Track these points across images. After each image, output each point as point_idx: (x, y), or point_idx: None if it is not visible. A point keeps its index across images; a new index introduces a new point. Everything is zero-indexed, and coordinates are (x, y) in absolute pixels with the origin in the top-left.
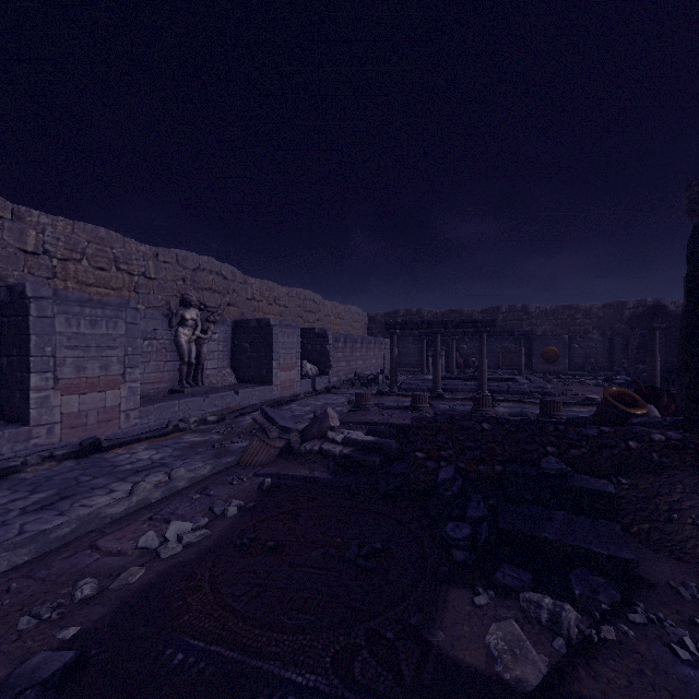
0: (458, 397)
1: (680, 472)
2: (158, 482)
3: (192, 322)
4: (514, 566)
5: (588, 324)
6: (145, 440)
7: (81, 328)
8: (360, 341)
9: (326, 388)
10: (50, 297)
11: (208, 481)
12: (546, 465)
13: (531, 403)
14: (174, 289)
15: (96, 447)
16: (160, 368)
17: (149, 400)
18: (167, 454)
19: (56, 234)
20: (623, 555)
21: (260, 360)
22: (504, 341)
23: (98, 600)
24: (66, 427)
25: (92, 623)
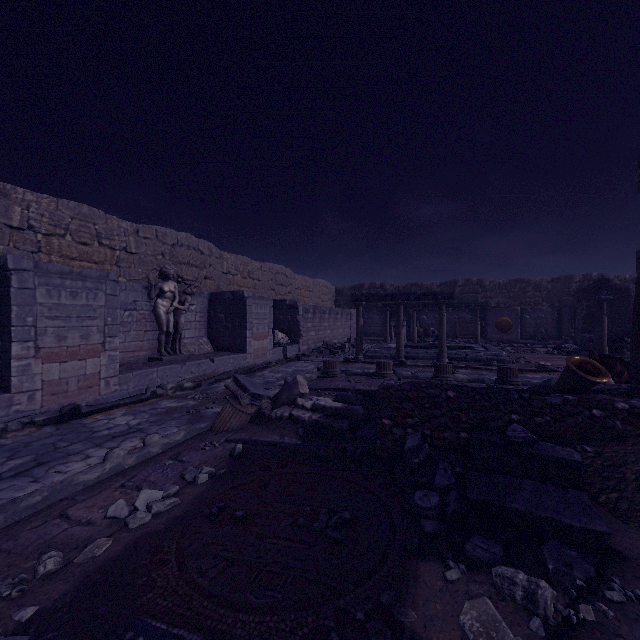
0: (419, 364)
1: None
2: (134, 447)
3: (170, 294)
4: (484, 537)
5: (538, 297)
6: (124, 406)
7: (62, 299)
8: (328, 312)
9: (296, 355)
10: (31, 269)
11: (181, 446)
12: (512, 433)
13: (487, 370)
14: (153, 264)
15: (76, 413)
16: (139, 337)
17: (128, 367)
18: (144, 420)
19: (40, 210)
20: (595, 527)
21: (235, 330)
22: (460, 312)
23: (62, 575)
24: (47, 394)
25: (52, 601)
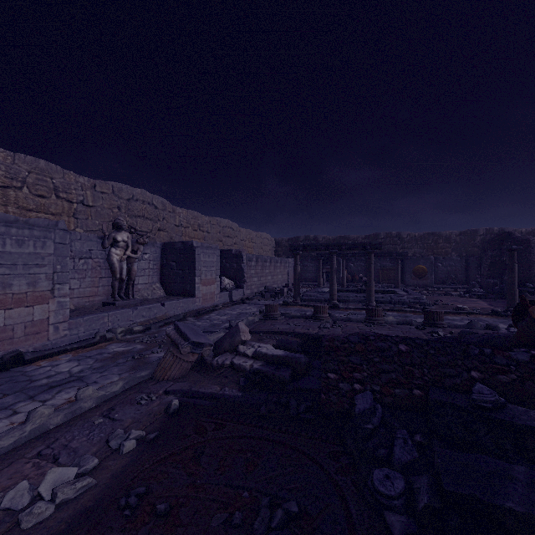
0: (350, 306)
1: None
2: (67, 400)
3: (123, 244)
4: None
5: (448, 248)
6: (71, 351)
7: (7, 247)
8: (269, 260)
9: (241, 299)
10: None
11: (117, 399)
12: (479, 396)
13: (411, 312)
14: (110, 216)
15: (18, 360)
16: (95, 283)
17: (81, 312)
18: (87, 366)
19: None
20: None
21: (185, 277)
22: (382, 260)
23: None
24: None
25: None
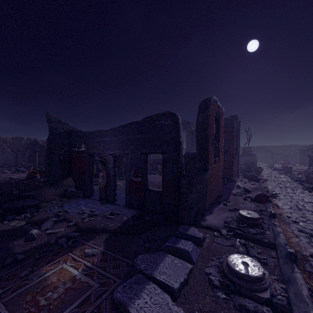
0: None
1: (46, 186)
2: None
3: None
4: (11, 215)
5: (5, 146)
6: None
7: None
8: None
9: None
10: None
11: None
12: (15, 192)
13: None
14: None
15: None
16: None
17: None
18: None
19: None
20: (37, 203)
21: None
22: None
23: None
24: None
25: None
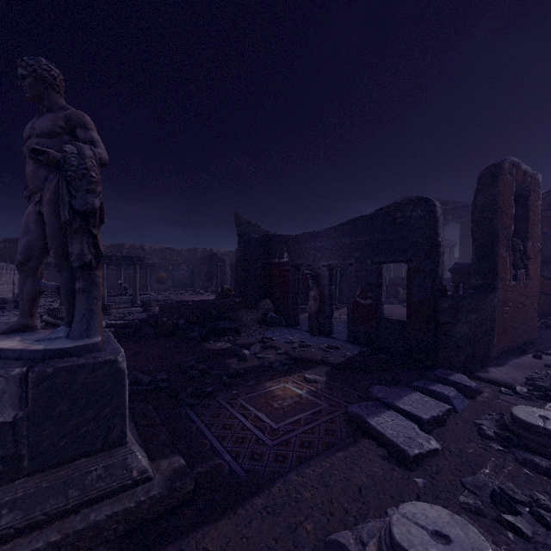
0: (121, 306)
1: (242, 309)
2: None
3: None
4: (214, 336)
5: (180, 260)
6: None
7: None
8: None
9: None
10: None
11: None
12: (213, 312)
13: None
14: None
15: None
16: None
17: None
18: None
19: None
20: (236, 326)
21: None
22: (130, 269)
23: None
24: None
25: None
